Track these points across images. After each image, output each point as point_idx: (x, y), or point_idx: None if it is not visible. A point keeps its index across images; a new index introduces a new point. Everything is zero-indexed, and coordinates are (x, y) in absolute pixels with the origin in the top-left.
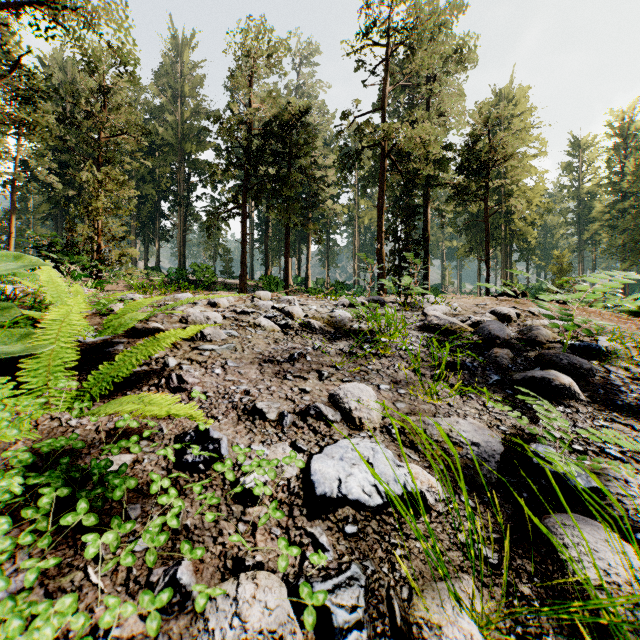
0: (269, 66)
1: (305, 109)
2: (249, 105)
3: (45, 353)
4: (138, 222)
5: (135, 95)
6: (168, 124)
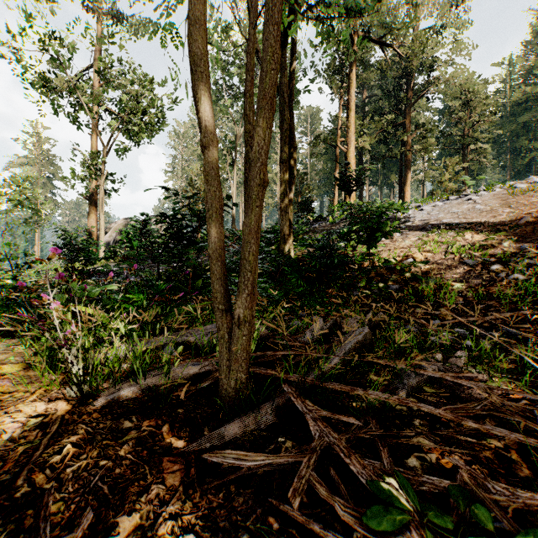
0: None
1: None
2: None
3: None
4: (512, 172)
5: (509, 70)
6: None
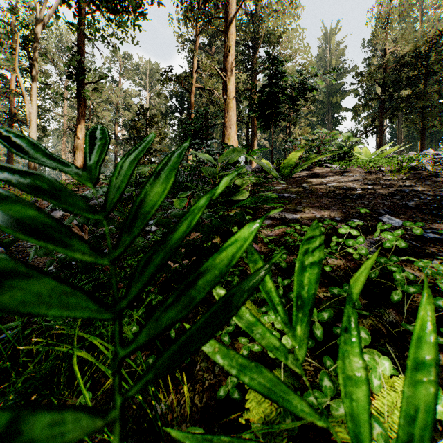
0: (401, 10)
1: (440, 31)
2: (385, 53)
3: (364, 155)
4: None
5: None
6: (320, 90)
